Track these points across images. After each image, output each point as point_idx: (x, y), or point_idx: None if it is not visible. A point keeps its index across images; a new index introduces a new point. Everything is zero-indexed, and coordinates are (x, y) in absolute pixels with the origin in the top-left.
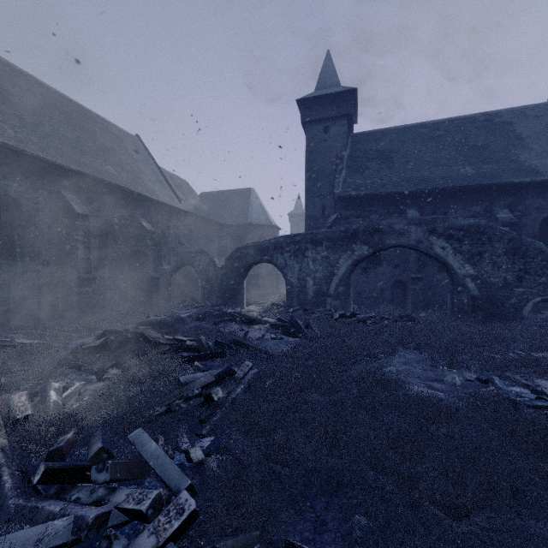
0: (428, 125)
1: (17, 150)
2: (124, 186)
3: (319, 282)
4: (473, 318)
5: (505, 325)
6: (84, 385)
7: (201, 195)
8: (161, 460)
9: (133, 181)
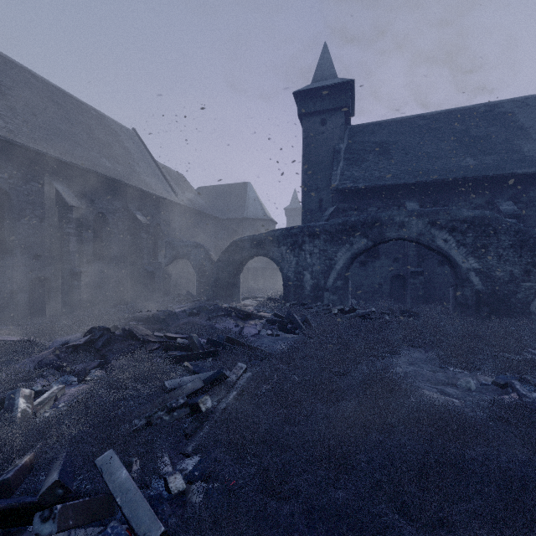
0: (427, 116)
1: (6, 140)
2: (119, 178)
3: (317, 276)
4: (477, 314)
5: (512, 321)
6: (62, 389)
7: (198, 190)
8: (131, 495)
9: (128, 174)
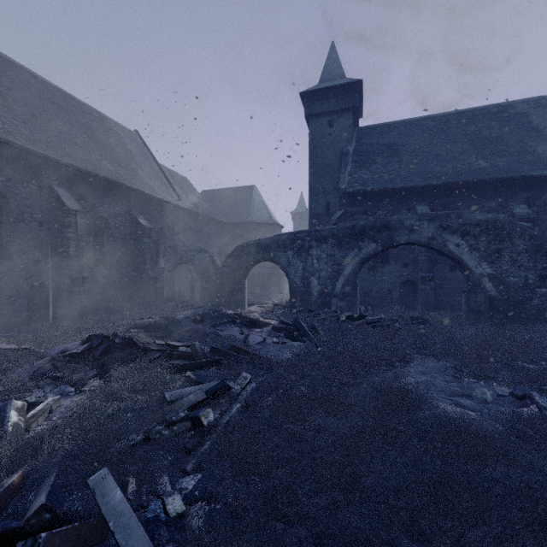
0: (437, 117)
1: (3, 141)
2: (120, 181)
3: (324, 281)
4: (491, 321)
5: (526, 329)
6: (57, 401)
7: (202, 193)
8: (124, 519)
9: (130, 177)
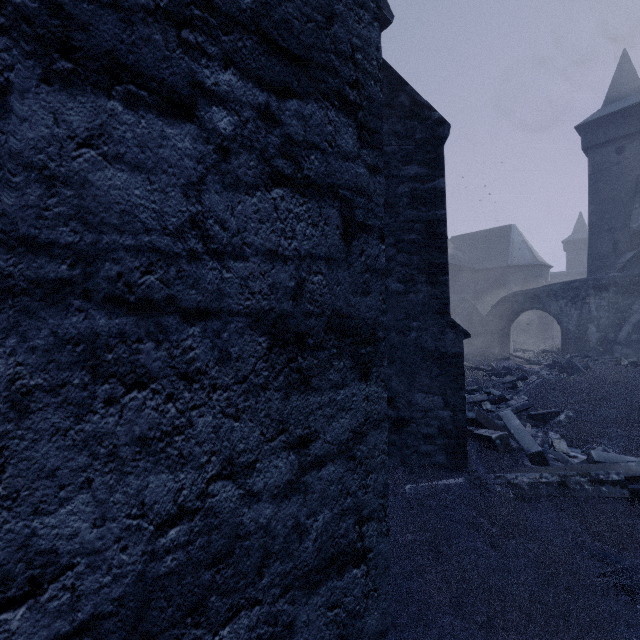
0: None
1: None
2: None
3: (604, 329)
4: None
5: None
6: None
7: (451, 240)
8: None
9: None
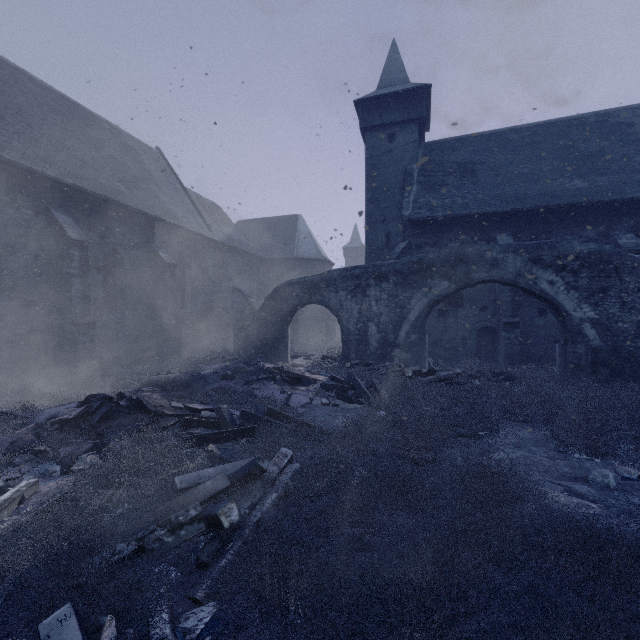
0: (522, 129)
1: None
2: (136, 207)
3: (385, 328)
4: (594, 377)
5: (639, 387)
6: (33, 485)
7: (238, 224)
8: None
9: (149, 202)
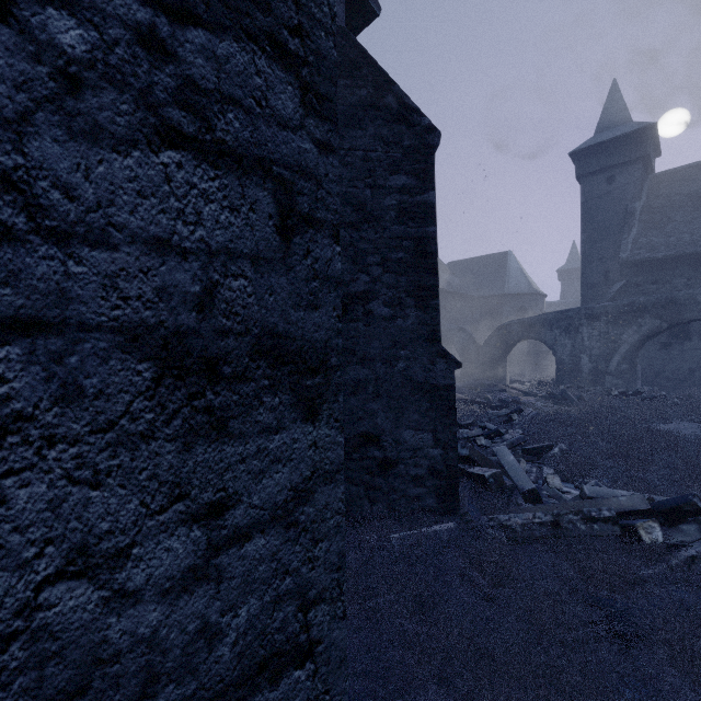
0: None
1: None
2: None
3: (596, 359)
4: None
5: None
6: None
7: (448, 265)
8: None
9: None
